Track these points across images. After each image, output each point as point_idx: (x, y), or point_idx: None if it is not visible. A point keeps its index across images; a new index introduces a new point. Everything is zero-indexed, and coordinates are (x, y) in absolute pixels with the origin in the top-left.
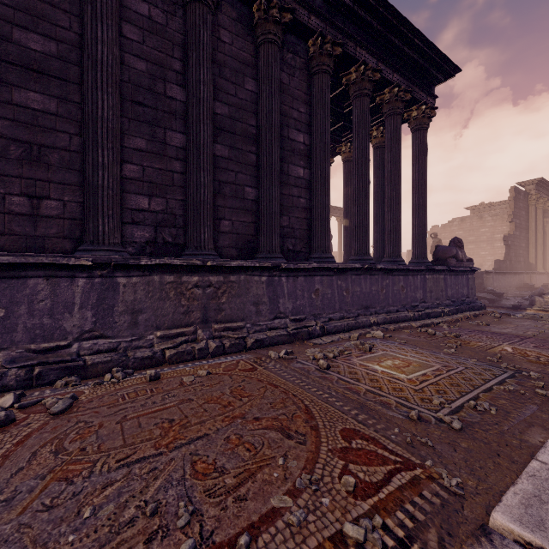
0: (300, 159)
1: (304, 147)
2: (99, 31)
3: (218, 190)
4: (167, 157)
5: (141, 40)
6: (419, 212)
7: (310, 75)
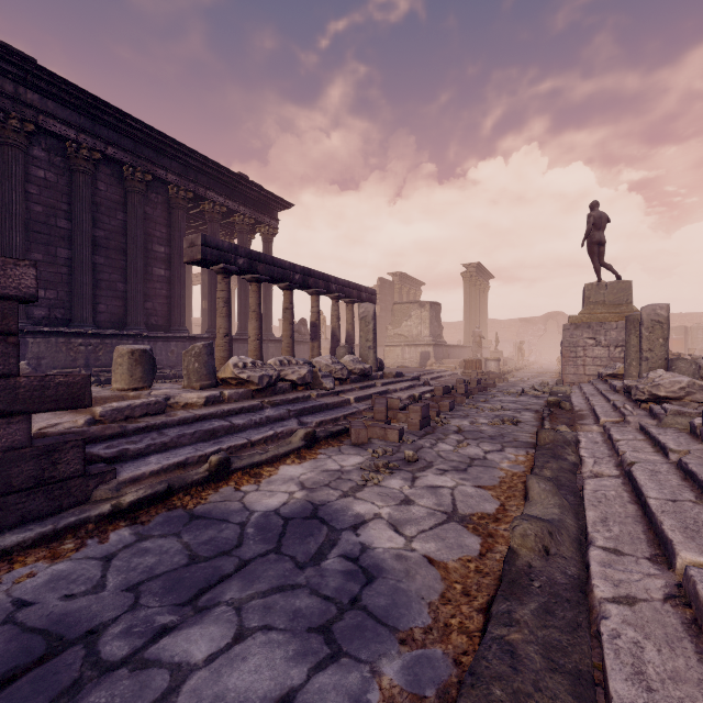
0: (162, 264)
1: (165, 256)
2: (14, 196)
3: (96, 285)
4: (58, 265)
5: (40, 193)
6: (266, 300)
7: (170, 207)
